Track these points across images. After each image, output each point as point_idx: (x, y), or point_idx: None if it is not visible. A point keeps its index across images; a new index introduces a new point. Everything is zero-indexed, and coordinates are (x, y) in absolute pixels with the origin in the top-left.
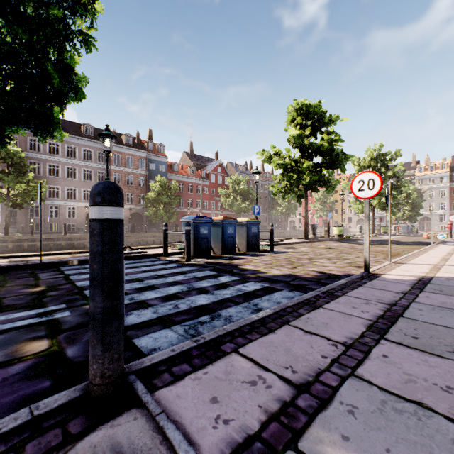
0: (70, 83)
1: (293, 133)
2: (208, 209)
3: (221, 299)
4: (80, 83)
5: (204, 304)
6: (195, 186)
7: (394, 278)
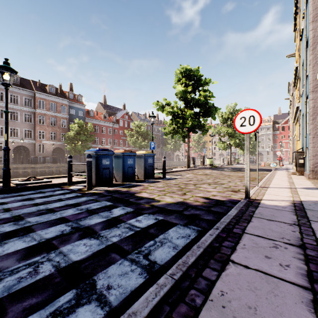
0: None
1: (179, 89)
2: (117, 146)
3: (105, 247)
4: None
5: (79, 260)
6: (107, 128)
7: (273, 204)
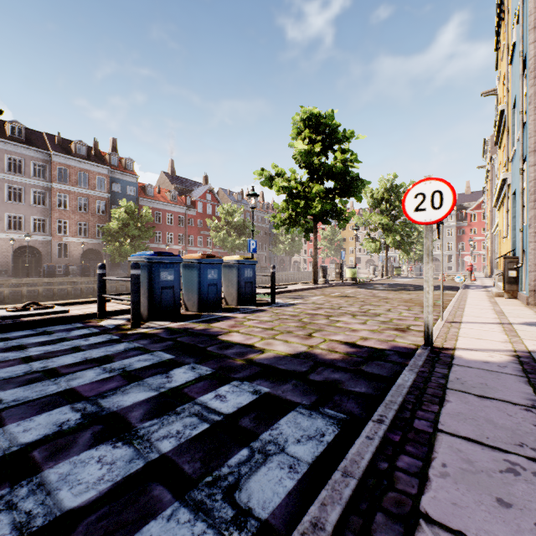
0: None
1: (300, 148)
2: (194, 246)
3: (144, 467)
4: None
5: (77, 508)
6: (177, 216)
7: (479, 358)
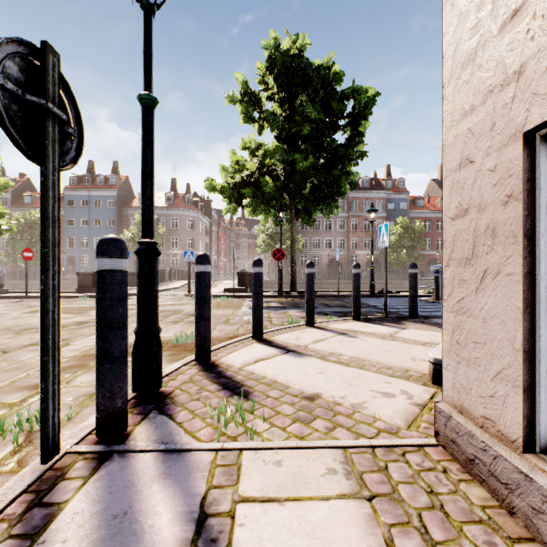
0: (347, 179)
1: None
2: None
3: None
4: (353, 177)
5: None
6: None
7: None
